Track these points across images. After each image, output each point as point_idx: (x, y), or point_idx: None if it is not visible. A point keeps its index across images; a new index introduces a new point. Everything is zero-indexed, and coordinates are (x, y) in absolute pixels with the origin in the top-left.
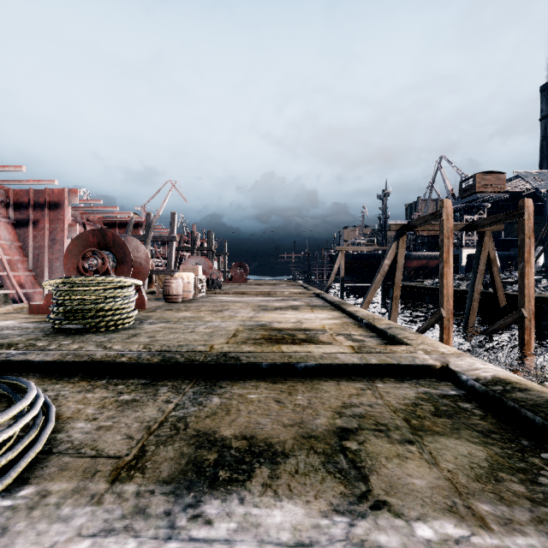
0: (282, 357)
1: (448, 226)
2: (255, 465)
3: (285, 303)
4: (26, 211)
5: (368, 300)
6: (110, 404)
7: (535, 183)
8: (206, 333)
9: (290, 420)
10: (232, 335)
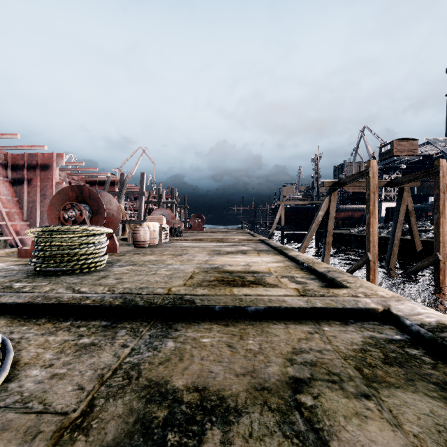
0: (234, 300)
1: (374, 183)
2: (206, 425)
3: (235, 248)
4: (22, 171)
5: (305, 245)
6: (69, 348)
7: (442, 148)
8: (167, 275)
9: (242, 368)
10: (189, 277)
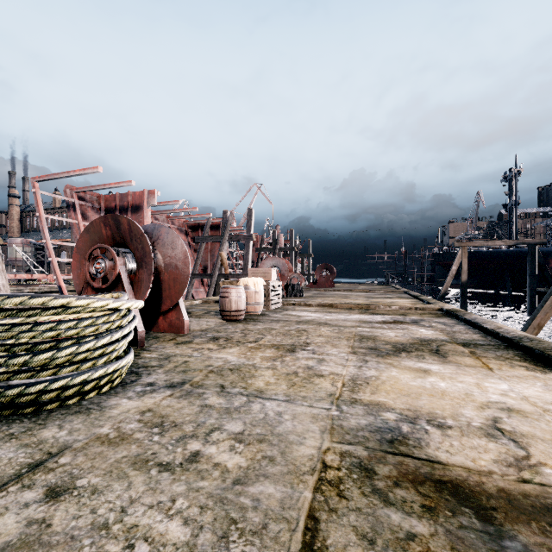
0: None
1: None
2: None
3: (405, 332)
4: None
5: (538, 322)
6: None
7: None
8: (222, 488)
9: None
10: (302, 534)
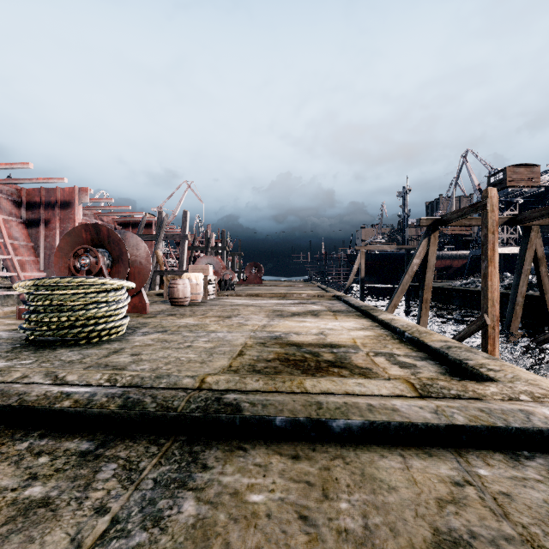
0: (308, 406)
1: (493, 219)
2: None
3: (303, 307)
4: (38, 210)
5: (394, 303)
6: None
7: None
8: (206, 349)
9: None
10: (238, 353)
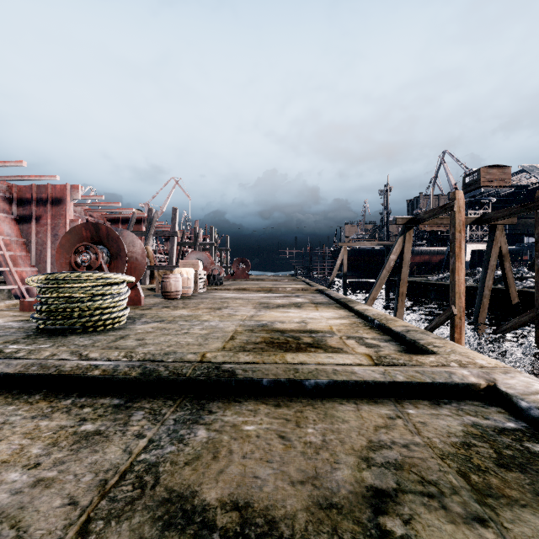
0: (287, 371)
1: (459, 219)
2: None
3: (288, 300)
4: (29, 206)
5: (373, 296)
6: (65, 439)
7: None
8: (201, 335)
9: (300, 472)
10: (230, 337)
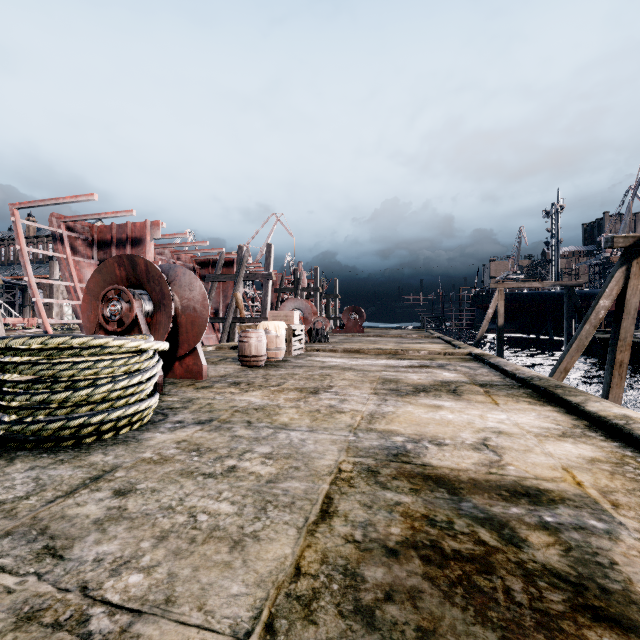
0: None
1: None
2: None
3: (428, 375)
4: (110, 249)
5: (565, 366)
6: None
7: None
8: (258, 485)
9: None
10: (320, 505)
